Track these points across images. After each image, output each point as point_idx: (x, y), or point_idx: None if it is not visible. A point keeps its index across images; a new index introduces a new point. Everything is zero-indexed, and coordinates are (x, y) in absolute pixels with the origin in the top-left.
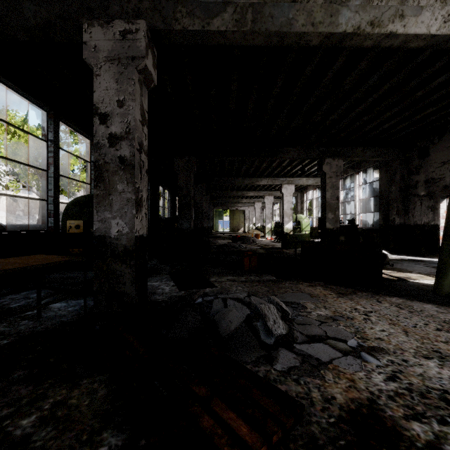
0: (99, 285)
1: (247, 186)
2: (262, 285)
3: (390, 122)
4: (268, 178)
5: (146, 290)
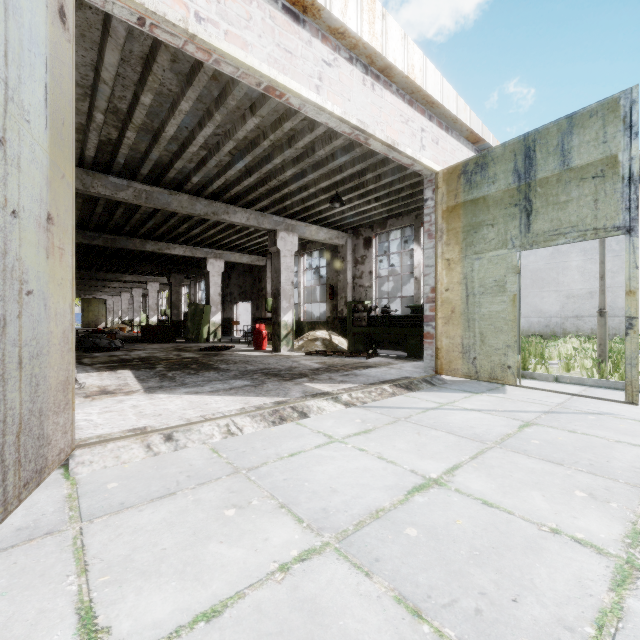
0: None
1: None
2: None
3: None
4: (134, 275)
5: None
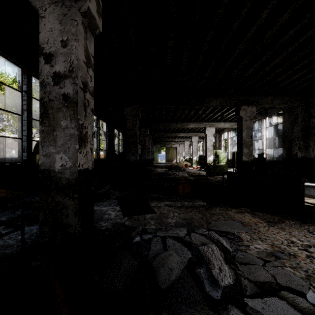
0: (44, 217)
1: (179, 129)
2: (196, 211)
3: (297, 74)
4: (195, 122)
5: (92, 218)
